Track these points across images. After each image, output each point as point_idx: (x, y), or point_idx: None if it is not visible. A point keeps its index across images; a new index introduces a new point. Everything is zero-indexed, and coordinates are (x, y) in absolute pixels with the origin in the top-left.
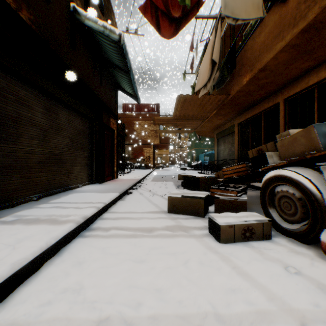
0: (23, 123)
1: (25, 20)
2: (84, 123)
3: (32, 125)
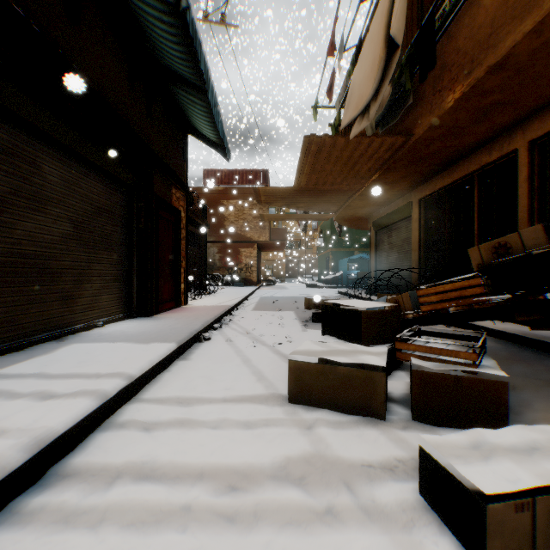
0: None
1: None
2: (112, 193)
3: None
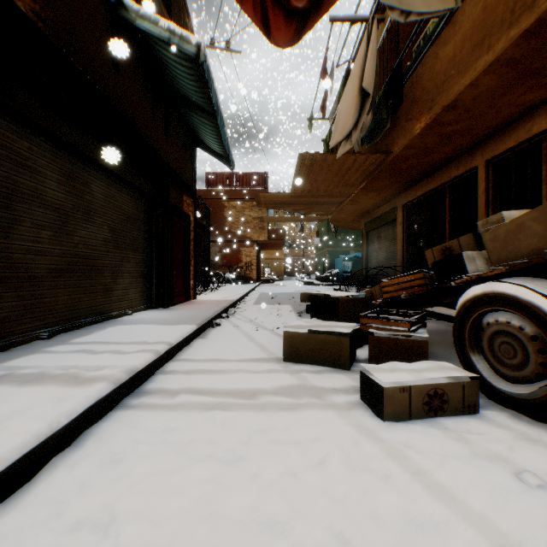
0: (23, 199)
1: (23, 11)
2: (137, 203)
3: (40, 203)
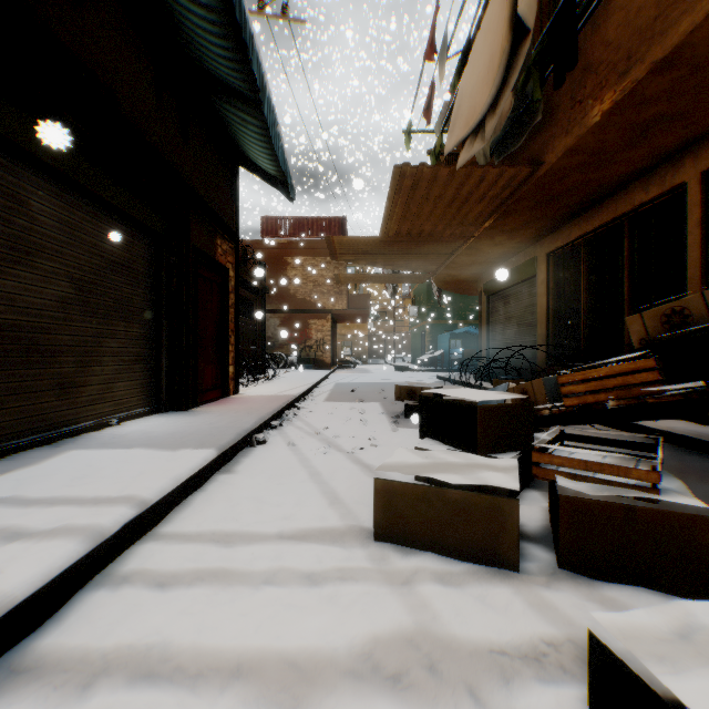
0: None
1: None
2: (132, 242)
3: None
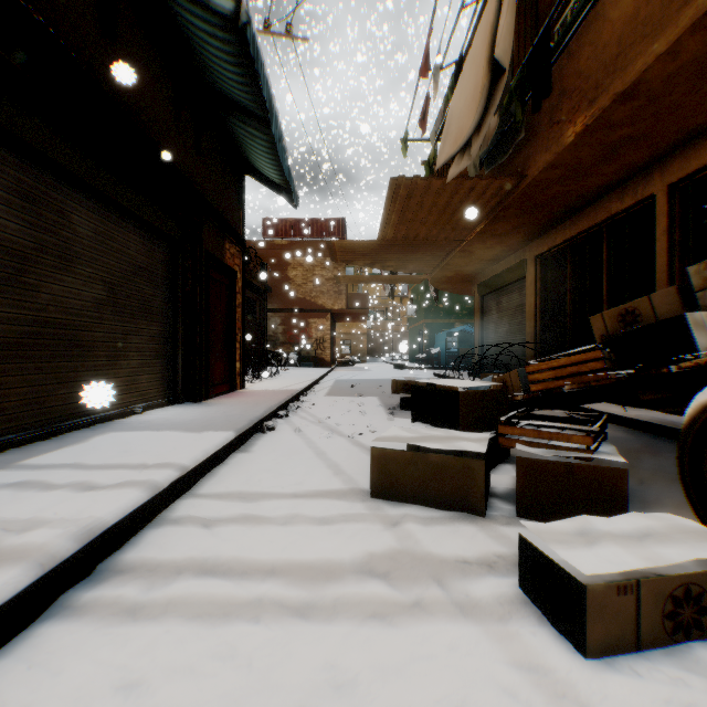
0: None
1: None
2: (153, 248)
3: None
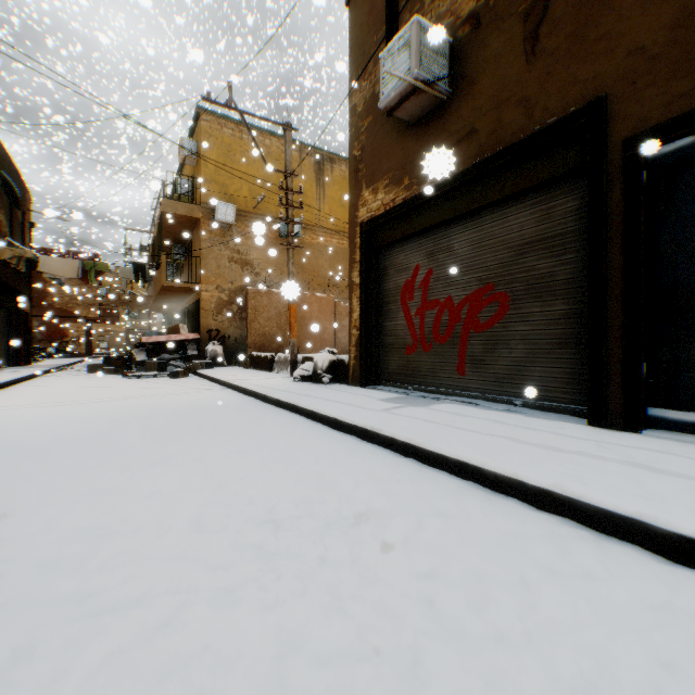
0: None
1: None
2: (7, 314)
3: None
